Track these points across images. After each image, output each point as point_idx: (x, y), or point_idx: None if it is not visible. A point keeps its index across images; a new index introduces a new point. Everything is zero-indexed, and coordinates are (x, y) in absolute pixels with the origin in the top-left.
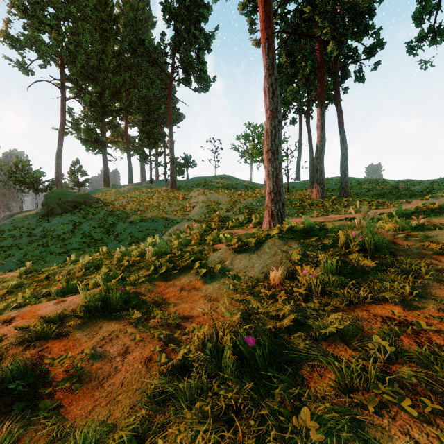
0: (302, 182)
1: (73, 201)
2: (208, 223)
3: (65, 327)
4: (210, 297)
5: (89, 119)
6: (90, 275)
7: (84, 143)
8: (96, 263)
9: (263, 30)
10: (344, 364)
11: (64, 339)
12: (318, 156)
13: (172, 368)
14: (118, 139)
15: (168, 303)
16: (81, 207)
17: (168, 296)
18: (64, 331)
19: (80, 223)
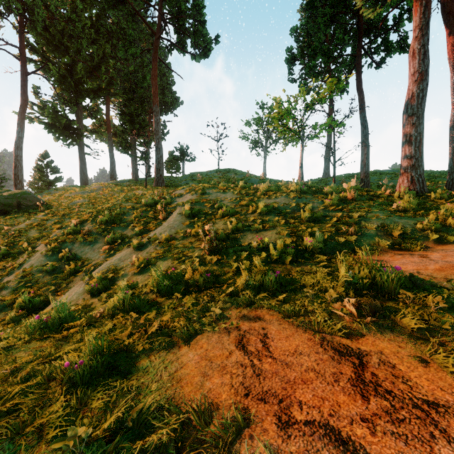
0: (336, 177)
1: None
2: (185, 252)
3: None
4: None
5: (60, 101)
6: None
7: (49, 130)
8: None
9: None
10: None
11: None
12: (414, 111)
13: None
14: (101, 128)
15: None
16: (11, 212)
17: None
18: None
19: None
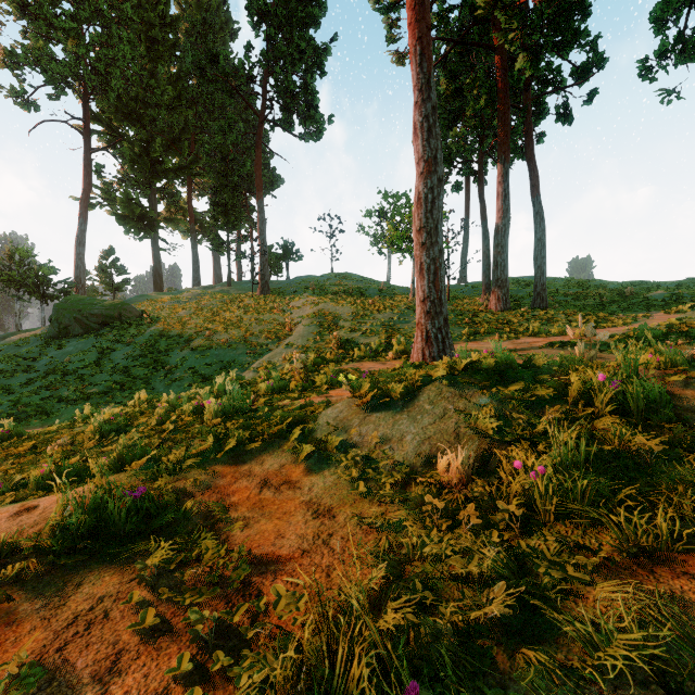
0: (470, 284)
1: (100, 314)
2: (320, 350)
3: (4, 582)
4: (318, 505)
5: (130, 183)
6: (108, 445)
7: (121, 222)
8: (122, 422)
9: (413, 23)
10: None
11: None
12: (499, 242)
13: None
14: (177, 215)
15: (234, 518)
16: (114, 325)
17: (237, 500)
18: None
19: (110, 350)
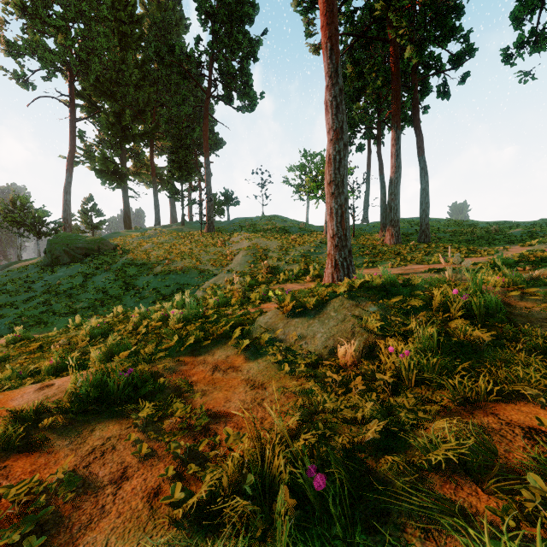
0: (371, 224)
1: (84, 247)
2: (254, 275)
3: (41, 429)
4: (254, 381)
5: (106, 145)
6: (96, 344)
7: (99, 176)
8: (106, 328)
9: (325, 26)
10: (488, 536)
11: (35, 452)
12: (392, 191)
13: (190, 512)
14: (142, 170)
15: (195, 390)
16: (94, 255)
17: (196, 379)
18: (38, 437)
19: (92, 275)
